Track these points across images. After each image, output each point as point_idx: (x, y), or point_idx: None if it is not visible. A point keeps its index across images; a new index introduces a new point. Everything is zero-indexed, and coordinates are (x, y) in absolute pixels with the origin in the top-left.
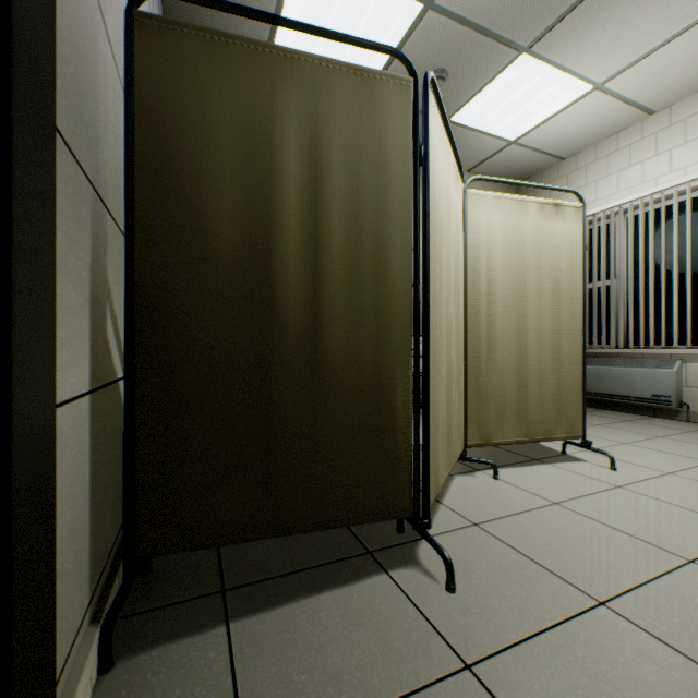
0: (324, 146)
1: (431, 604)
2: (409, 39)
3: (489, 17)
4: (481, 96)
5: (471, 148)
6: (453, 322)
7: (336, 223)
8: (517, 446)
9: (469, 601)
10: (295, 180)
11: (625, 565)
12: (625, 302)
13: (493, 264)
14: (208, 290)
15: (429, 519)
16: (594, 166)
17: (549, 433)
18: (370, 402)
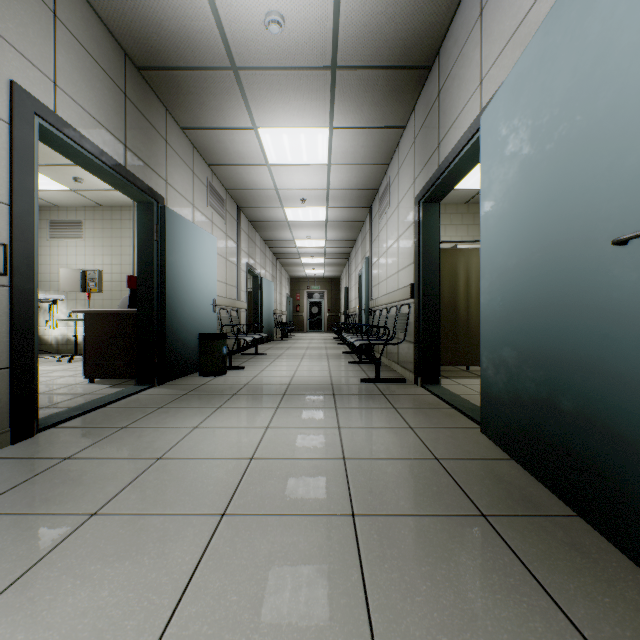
0: (470, 270)
1: None
2: None
3: None
4: None
5: None
6: None
7: (473, 289)
8: None
9: None
10: (462, 280)
11: None
12: None
13: None
14: (442, 308)
15: None
16: None
17: None
18: None
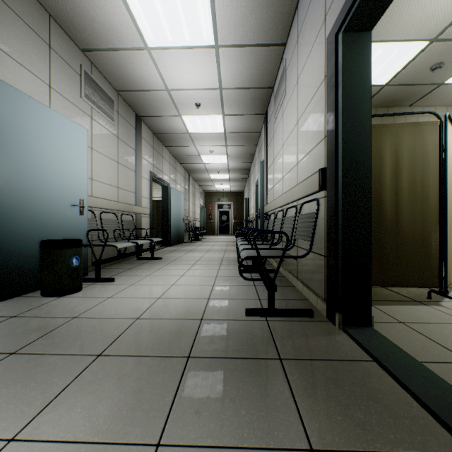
0: (400, 154)
1: (451, 313)
2: (417, 57)
3: None
4: None
5: None
6: None
7: (404, 179)
8: None
9: None
10: (388, 167)
11: None
12: None
13: None
14: None
15: (446, 290)
16: None
17: None
18: (419, 243)
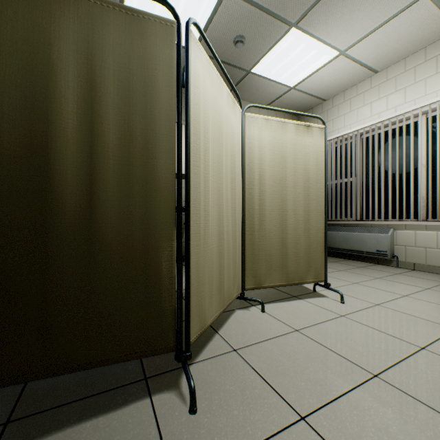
0: (99, 67)
1: (172, 427)
2: (217, 13)
3: (268, 1)
4: (269, 56)
5: (267, 91)
6: (228, 204)
7: (110, 127)
8: (286, 286)
9: (203, 422)
10: (73, 92)
11: (329, 381)
12: (361, 191)
13: (263, 164)
14: None
15: (189, 352)
16: (343, 105)
17: (302, 279)
18: (139, 266)
